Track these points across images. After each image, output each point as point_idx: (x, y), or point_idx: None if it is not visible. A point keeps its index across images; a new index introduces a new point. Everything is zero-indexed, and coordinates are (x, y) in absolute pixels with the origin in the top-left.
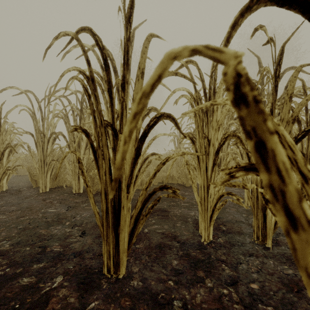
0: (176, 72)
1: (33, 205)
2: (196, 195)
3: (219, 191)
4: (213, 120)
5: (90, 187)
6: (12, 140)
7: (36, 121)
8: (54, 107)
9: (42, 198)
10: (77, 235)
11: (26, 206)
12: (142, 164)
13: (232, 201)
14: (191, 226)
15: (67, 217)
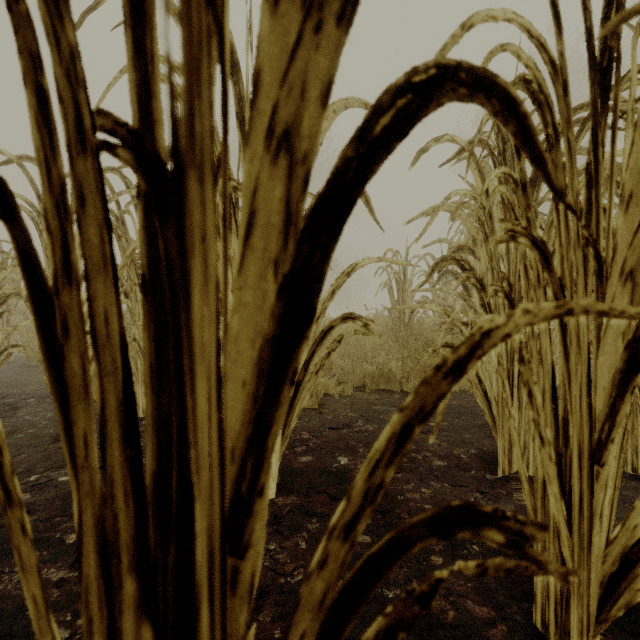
0: None
1: (18, 457)
2: (556, 495)
3: None
4: (634, 164)
5: (21, 505)
6: None
7: None
8: None
9: (54, 432)
10: None
11: None
12: (315, 349)
13: None
14: None
15: None
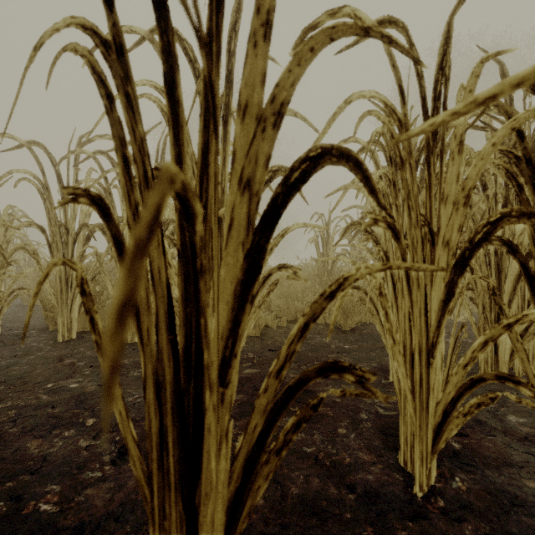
0: (365, 26)
1: (35, 372)
2: (403, 374)
3: (467, 367)
4: (448, 178)
5: None
6: (8, 239)
7: (50, 203)
8: (88, 176)
9: (58, 354)
10: (107, 460)
11: (21, 374)
12: (259, 289)
13: (516, 400)
14: (374, 436)
15: (95, 403)
